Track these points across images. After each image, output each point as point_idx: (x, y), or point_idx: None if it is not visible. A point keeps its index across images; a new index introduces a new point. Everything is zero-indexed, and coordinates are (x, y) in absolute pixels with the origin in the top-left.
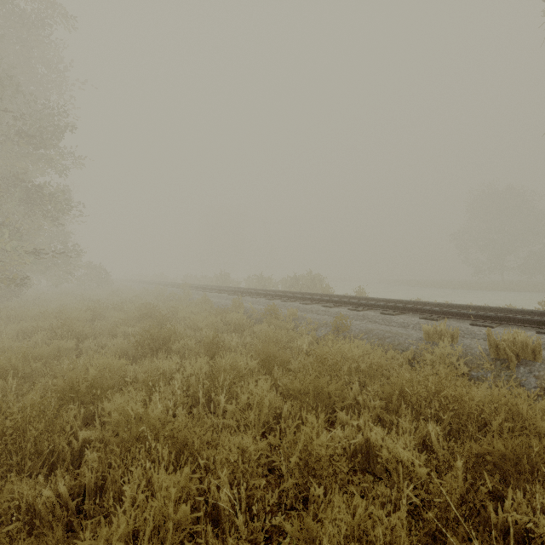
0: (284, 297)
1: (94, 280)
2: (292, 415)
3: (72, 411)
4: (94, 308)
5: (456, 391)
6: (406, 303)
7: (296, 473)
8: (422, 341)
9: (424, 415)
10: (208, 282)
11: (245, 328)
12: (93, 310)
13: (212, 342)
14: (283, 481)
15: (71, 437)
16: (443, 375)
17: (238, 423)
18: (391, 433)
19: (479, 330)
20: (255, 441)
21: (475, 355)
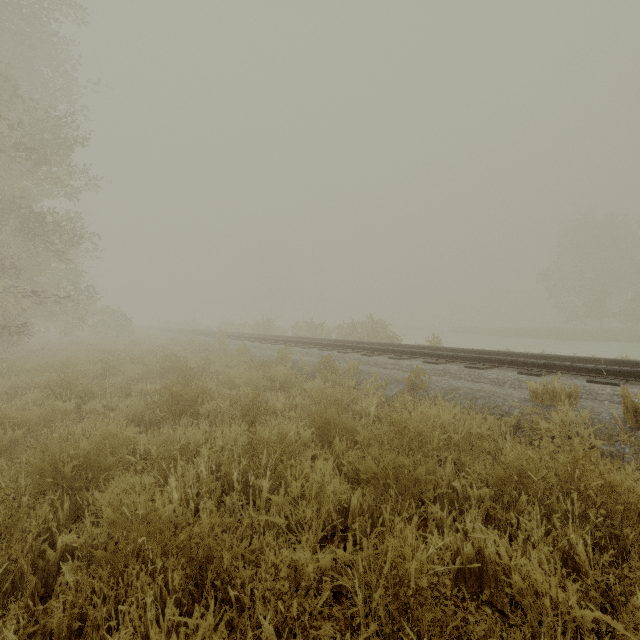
0: (341, 347)
1: (112, 328)
2: (364, 508)
3: (45, 508)
4: (106, 360)
5: (603, 477)
6: (495, 354)
7: (383, 615)
8: (529, 402)
9: (557, 511)
10: (248, 330)
11: (294, 385)
12: (105, 362)
13: (252, 404)
14: (355, 615)
15: (43, 544)
16: (580, 454)
17: (288, 520)
18: (515, 542)
19: (602, 389)
20: (314, 556)
21: (604, 422)
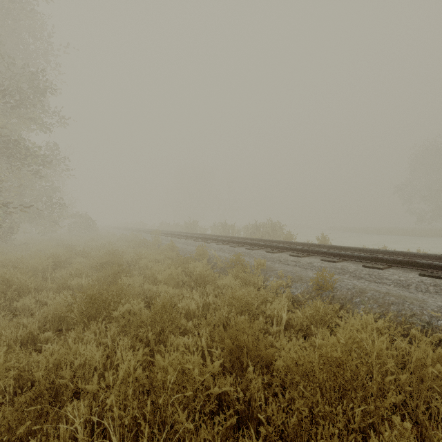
0: (249, 244)
1: (82, 227)
2: None
3: None
4: (58, 255)
5: None
6: (384, 253)
7: None
8: None
9: None
10: (179, 229)
11: (208, 281)
12: (56, 257)
13: (162, 310)
14: None
15: None
16: None
17: None
18: None
19: None
20: None
21: None
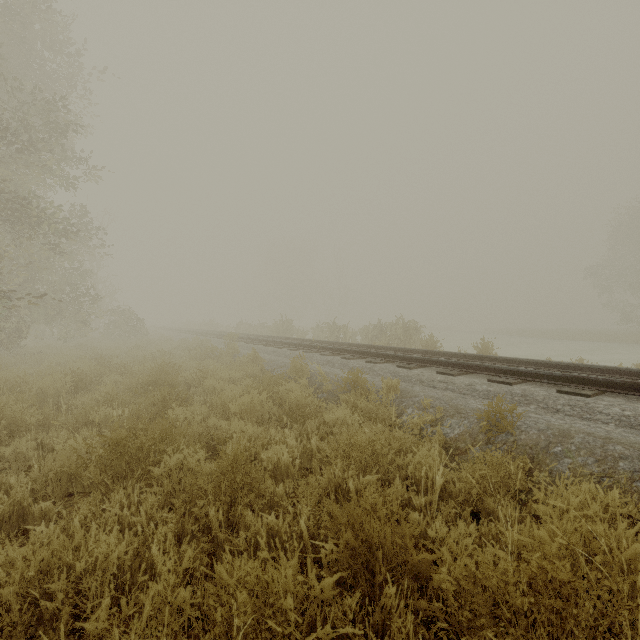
0: (371, 355)
1: (124, 329)
2: None
3: None
4: (81, 372)
5: None
6: (586, 370)
7: None
8: None
9: None
10: (266, 331)
11: (309, 413)
12: (78, 375)
13: (232, 468)
14: None
15: None
16: None
17: None
18: None
19: None
20: None
21: None
